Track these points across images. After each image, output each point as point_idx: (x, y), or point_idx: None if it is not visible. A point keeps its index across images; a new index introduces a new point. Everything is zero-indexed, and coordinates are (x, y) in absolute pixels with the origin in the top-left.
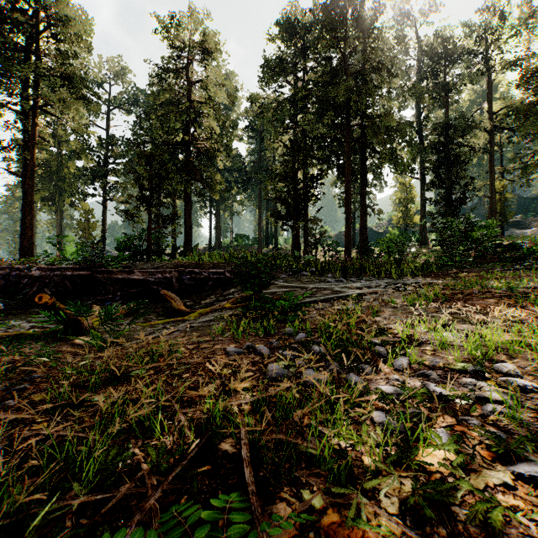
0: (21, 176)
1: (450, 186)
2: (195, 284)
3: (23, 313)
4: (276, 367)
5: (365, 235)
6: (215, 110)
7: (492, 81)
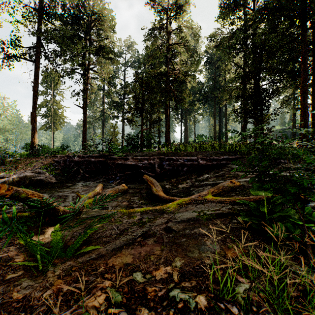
0: (82, 107)
1: None
2: (172, 169)
3: (58, 187)
4: None
5: None
6: (185, 46)
7: None
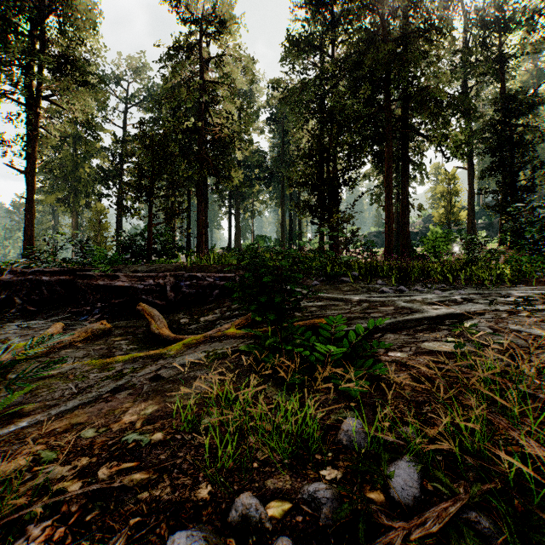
0: (24, 172)
1: (515, 171)
2: (196, 293)
3: None
4: None
5: (406, 233)
6: (231, 90)
7: None
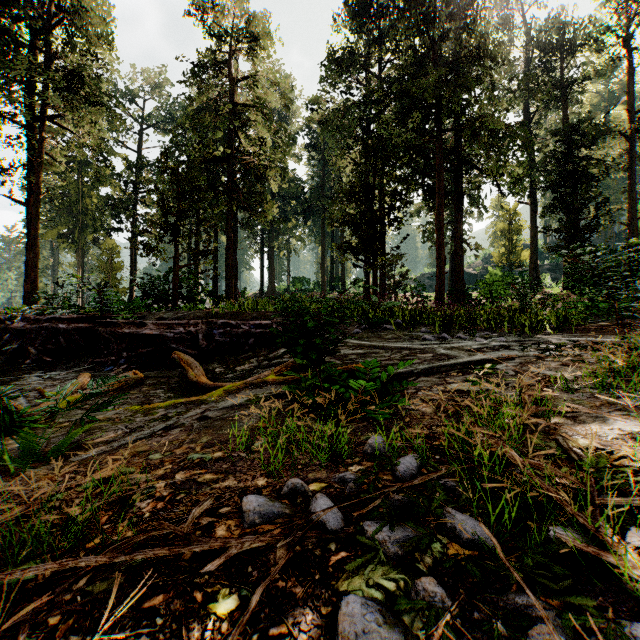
0: (25, 204)
1: (578, 209)
2: (230, 342)
3: None
4: (364, 623)
5: (461, 276)
6: (265, 115)
7: (630, 71)
